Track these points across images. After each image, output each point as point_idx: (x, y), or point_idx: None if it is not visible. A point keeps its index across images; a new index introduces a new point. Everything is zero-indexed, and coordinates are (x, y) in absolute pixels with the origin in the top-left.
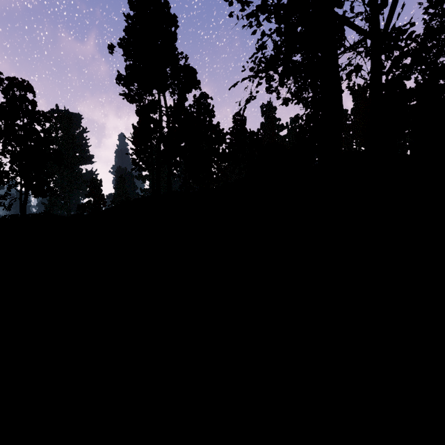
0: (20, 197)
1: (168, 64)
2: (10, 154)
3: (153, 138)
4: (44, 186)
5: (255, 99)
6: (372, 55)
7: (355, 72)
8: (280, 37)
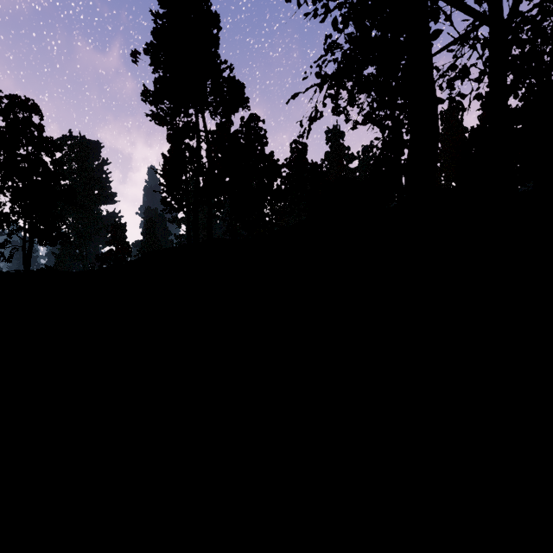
0: (23, 246)
1: (208, 76)
2: (10, 192)
3: (188, 171)
4: (54, 232)
5: (322, 115)
6: (491, 49)
7: (460, 77)
8: (350, 44)
